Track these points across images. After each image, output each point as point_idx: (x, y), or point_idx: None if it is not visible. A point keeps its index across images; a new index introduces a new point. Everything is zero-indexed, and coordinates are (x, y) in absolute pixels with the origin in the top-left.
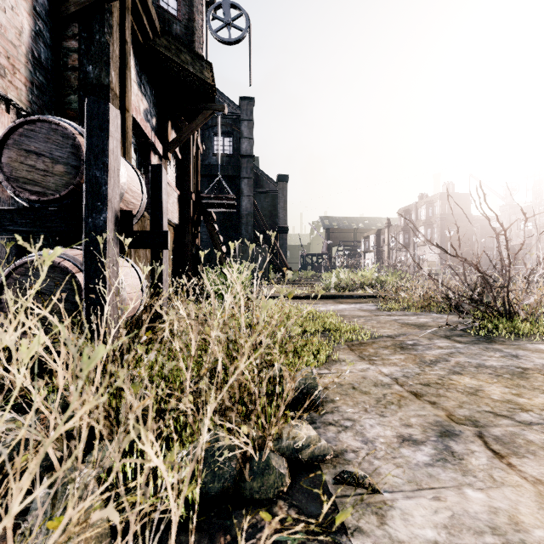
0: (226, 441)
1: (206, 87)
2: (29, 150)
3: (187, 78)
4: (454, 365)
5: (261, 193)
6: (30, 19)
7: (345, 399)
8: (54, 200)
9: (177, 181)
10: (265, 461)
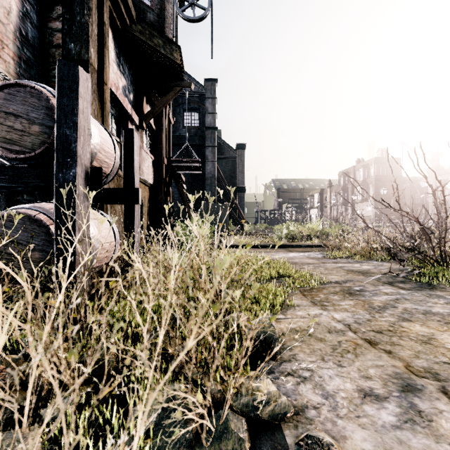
0: (178, 415)
1: (176, 66)
2: (8, 112)
3: (159, 59)
4: (402, 311)
5: (223, 159)
6: (18, 1)
7: (301, 346)
8: (30, 157)
9: (151, 148)
10: (223, 423)
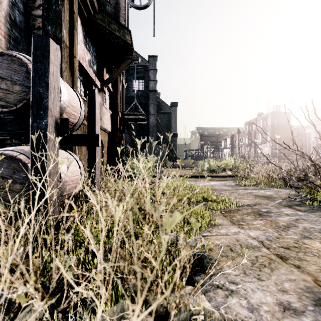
0: None
1: (127, 45)
2: None
3: (115, 40)
4: (302, 230)
5: (161, 113)
6: None
7: (226, 260)
8: (13, 110)
9: (110, 105)
10: None
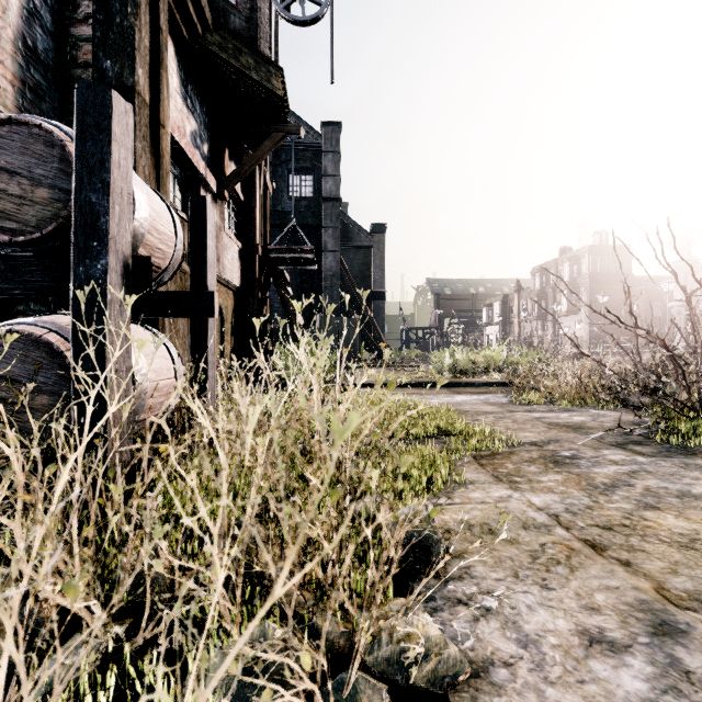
0: (265, 698)
1: (276, 100)
2: None
3: (249, 89)
4: (642, 492)
5: (350, 248)
6: None
7: (480, 552)
8: (34, 240)
9: (238, 230)
10: (349, 696)
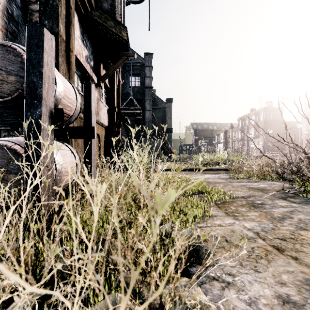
0: None
1: (123, 41)
2: None
3: (111, 36)
4: (298, 221)
5: (157, 109)
6: None
7: (222, 251)
8: (7, 101)
9: (107, 100)
10: None
